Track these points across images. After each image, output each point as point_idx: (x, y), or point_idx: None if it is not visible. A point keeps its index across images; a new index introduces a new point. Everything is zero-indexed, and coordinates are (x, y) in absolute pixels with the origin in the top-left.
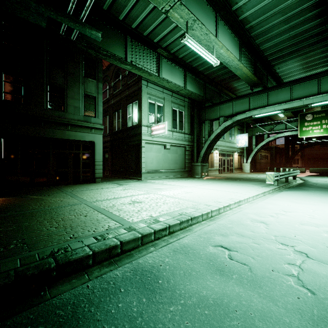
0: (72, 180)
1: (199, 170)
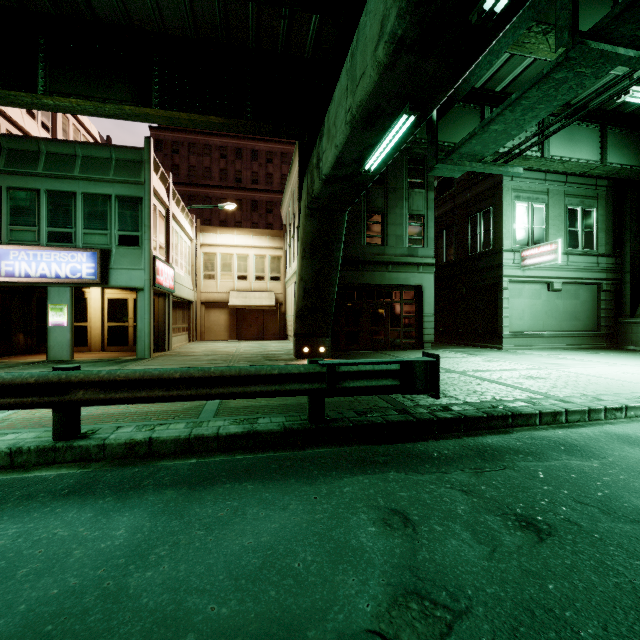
0: (389, 344)
1: (639, 335)
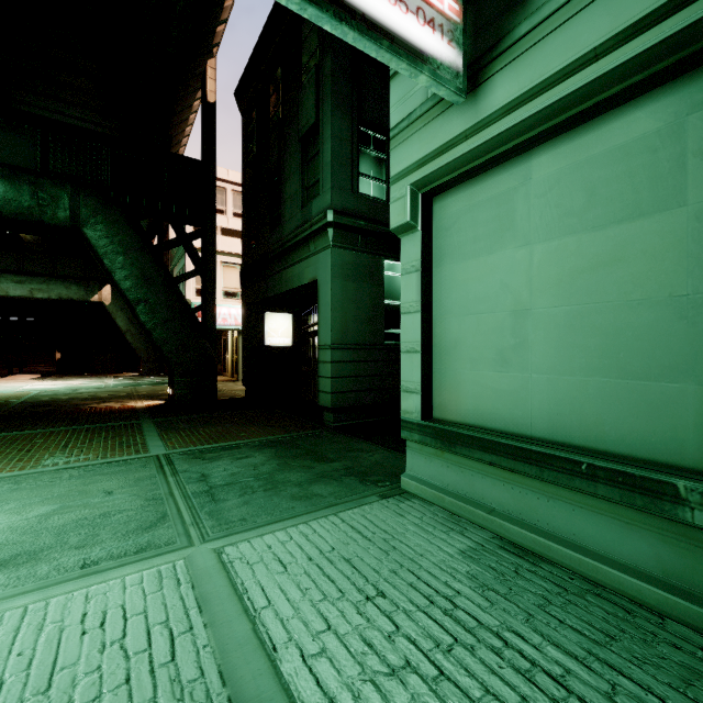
0: None
1: None
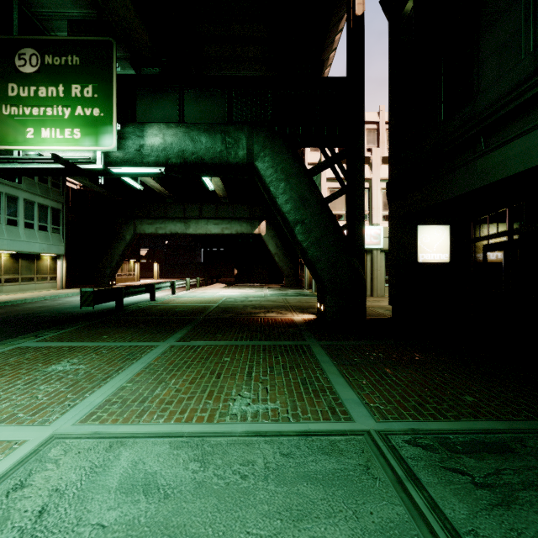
0: None
1: None
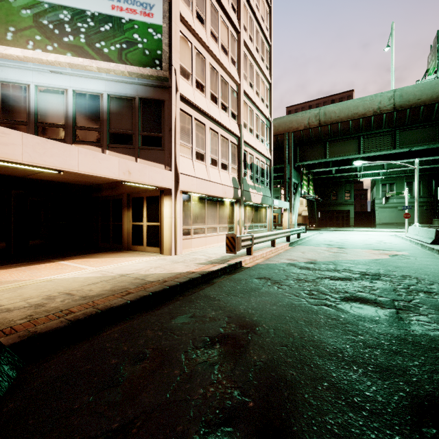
0: (341, 226)
1: (434, 224)
